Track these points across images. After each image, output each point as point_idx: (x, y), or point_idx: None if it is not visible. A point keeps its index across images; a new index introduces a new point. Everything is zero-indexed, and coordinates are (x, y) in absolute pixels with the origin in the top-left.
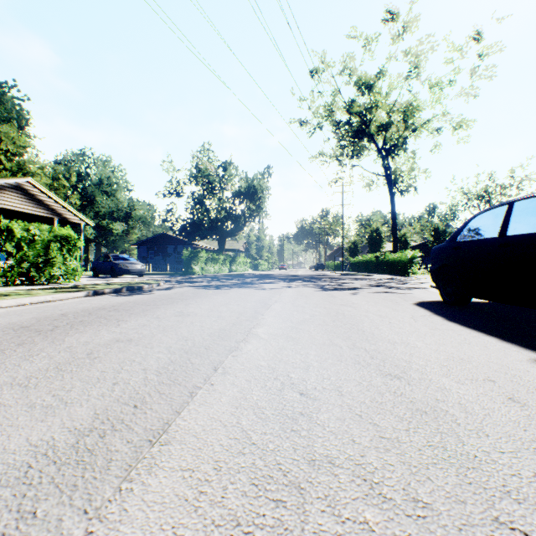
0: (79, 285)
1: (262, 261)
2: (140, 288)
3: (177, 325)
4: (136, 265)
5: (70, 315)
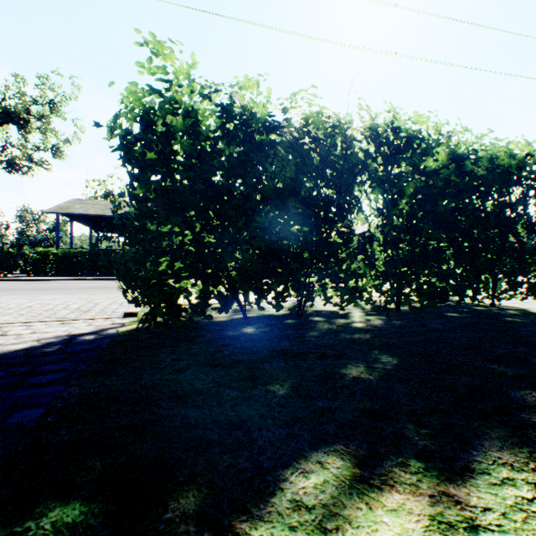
0: None
1: None
2: None
3: None
4: None
5: None
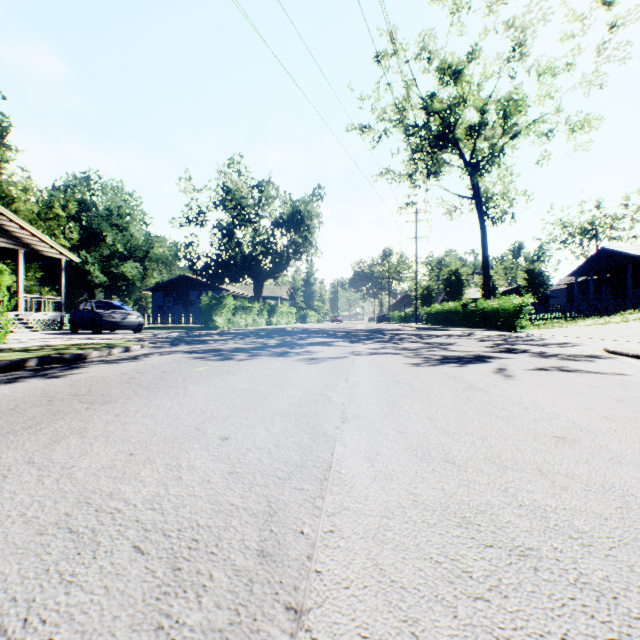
0: None
1: (311, 312)
2: (78, 358)
3: None
4: (128, 315)
5: None
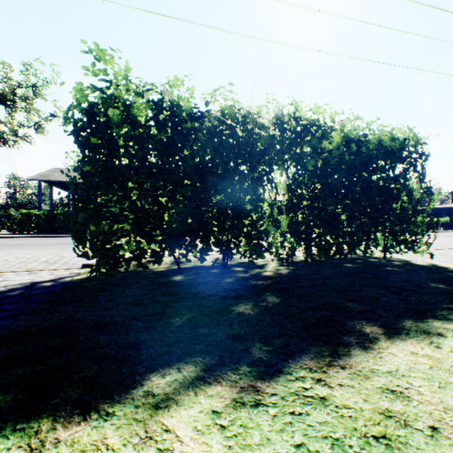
0: None
1: None
2: None
3: None
4: None
5: None
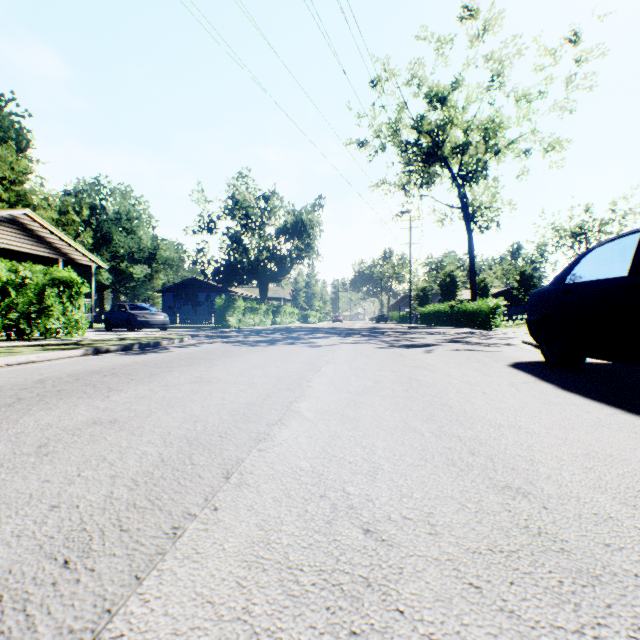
0: (82, 340)
1: (312, 312)
2: (157, 344)
3: (190, 397)
4: (157, 316)
5: (49, 381)
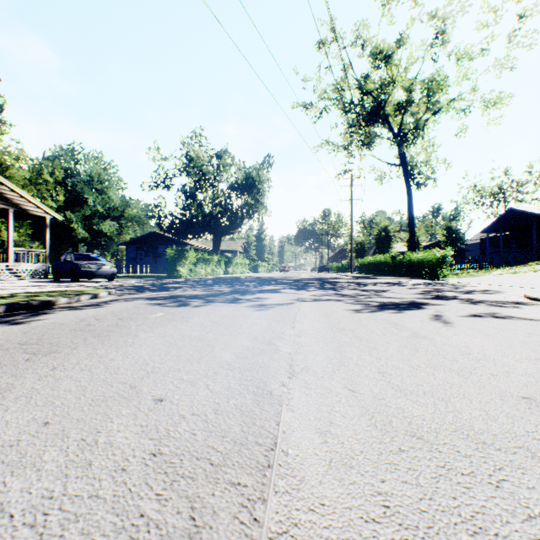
0: None
1: (262, 263)
2: (46, 304)
3: None
4: (102, 266)
5: None
